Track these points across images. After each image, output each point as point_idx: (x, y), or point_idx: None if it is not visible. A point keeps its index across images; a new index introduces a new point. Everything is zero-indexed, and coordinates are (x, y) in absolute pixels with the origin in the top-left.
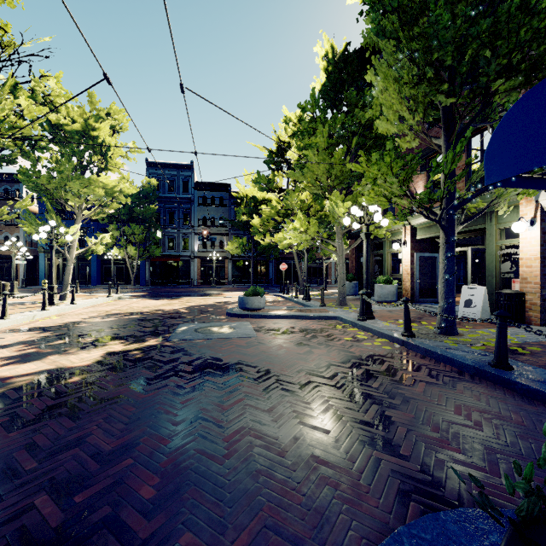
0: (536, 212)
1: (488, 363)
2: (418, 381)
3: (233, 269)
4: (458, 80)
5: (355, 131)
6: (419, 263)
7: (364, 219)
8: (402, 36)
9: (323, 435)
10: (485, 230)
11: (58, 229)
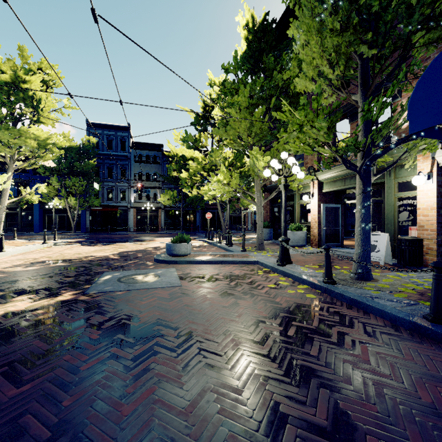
0: (432, 167)
1: (423, 316)
2: (358, 343)
3: (165, 217)
4: (382, 29)
5: (272, 94)
6: (325, 212)
7: (283, 172)
8: None
9: None
10: (382, 184)
11: None
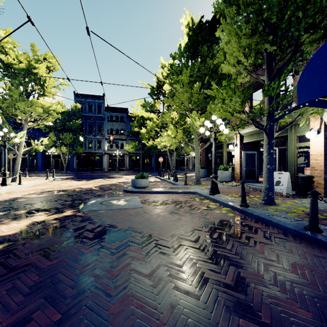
0: (321, 125)
1: (304, 227)
2: (258, 242)
3: (129, 161)
4: (279, 33)
5: (206, 73)
6: (245, 157)
7: (213, 129)
8: (241, 3)
9: (195, 301)
10: (286, 137)
11: (9, 134)
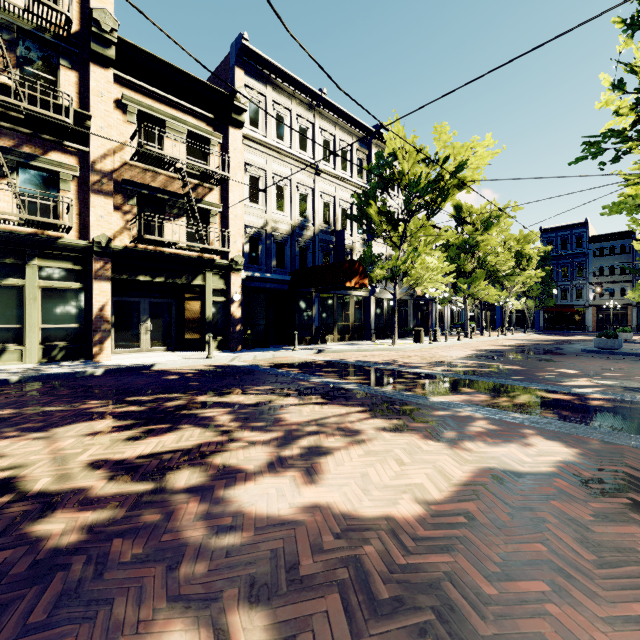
0: None
1: None
2: None
3: (638, 316)
4: None
5: None
6: None
7: None
8: None
9: None
10: None
11: (506, 299)
